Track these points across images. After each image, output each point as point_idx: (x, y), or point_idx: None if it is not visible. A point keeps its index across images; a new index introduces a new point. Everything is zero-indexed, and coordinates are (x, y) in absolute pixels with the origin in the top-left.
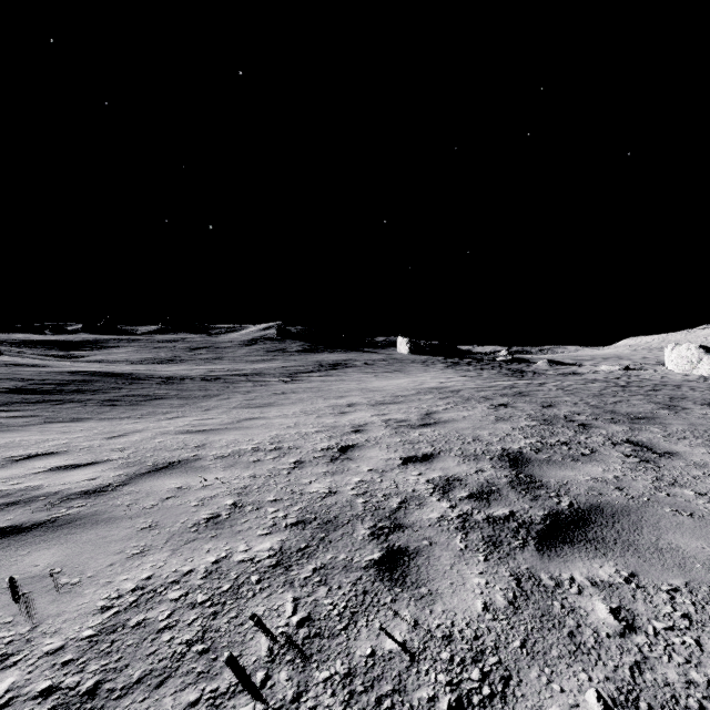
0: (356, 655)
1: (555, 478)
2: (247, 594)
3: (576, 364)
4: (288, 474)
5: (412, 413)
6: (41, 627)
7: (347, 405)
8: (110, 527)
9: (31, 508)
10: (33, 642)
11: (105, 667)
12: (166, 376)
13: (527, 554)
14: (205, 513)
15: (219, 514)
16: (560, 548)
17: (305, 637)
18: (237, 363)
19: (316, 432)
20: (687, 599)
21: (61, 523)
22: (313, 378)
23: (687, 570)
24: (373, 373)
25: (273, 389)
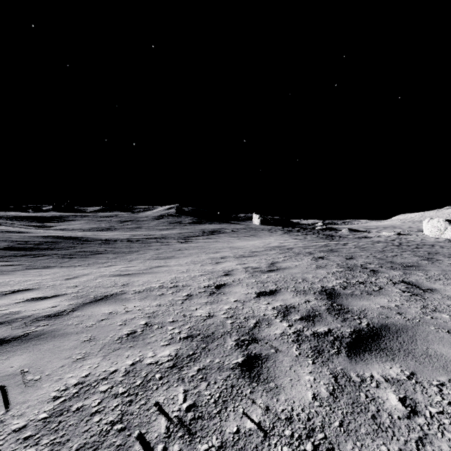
0: (226, 432)
1: (357, 306)
2: (153, 387)
3: (366, 231)
4: (182, 303)
5: (262, 263)
6: (12, 411)
7: (221, 257)
8: (63, 340)
9: (12, 327)
10: (5, 423)
11: (54, 441)
12: (105, 239)
13: (341, 358)
14: (127, 330)
15: (135, 330)
16: (363, 355)
17: (192, 419)
18: (151, 230)
19: (200, 275)
20: (450, 391)
21: (31, 337)
22: (199, 240)
23: (449, 370)
24: (237, 237)
25: (173, 247)
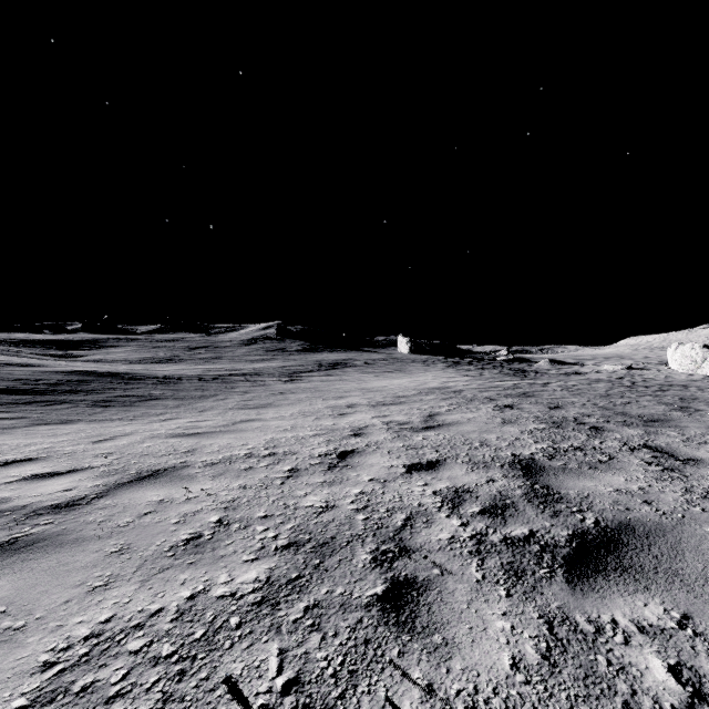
0: None
1: (574, 490)
2: (224, 643)
3: (578, 363)
4: (282, 484)
5: (414, 414)
6: None
7: (347, 406)
8: (75, 551)
9: None
10: None
11: None
12: (163, 376)
13: (556, 587)
14: (186, 532)
15: (201, 533)
16: (594, 579)
17: None
18: (237, 362)
19: (314, 435)
20: None
21: (21, 545)
22: (312, 378)
23: None
24: (373, 372)
25: (271, 390)
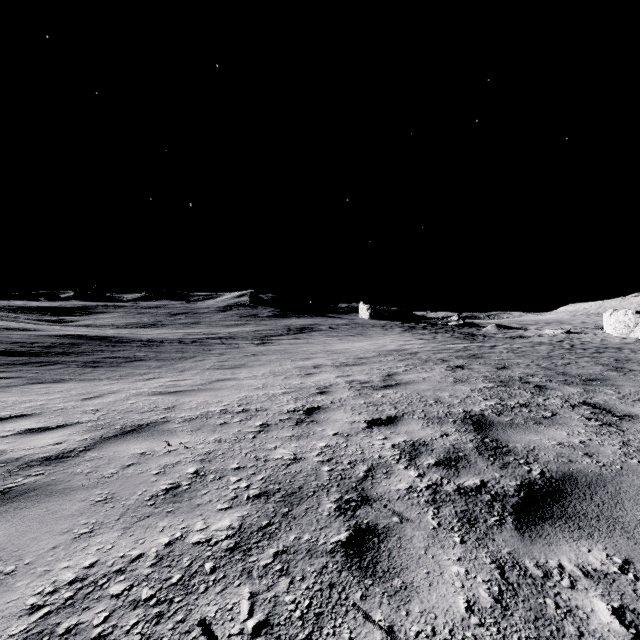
0: None
1: (521, 443)
2: (199, 587)
3: (522, 328)
4: (254, 438)
5: (374, 374)
6: None
7: (313, 366)
8: (63, 500)
9: None
10: None
11: None
12: (147, 339)
13: (506, 534)
14: (165, 482)
15: (179, 484)
16: (541, 526)
17: None
18: (213, 327)
19: (283, 393)
20: None
21: (13, 494)
22: (282, 341)
23: None
24: (337, 336)
25: (245, 352)
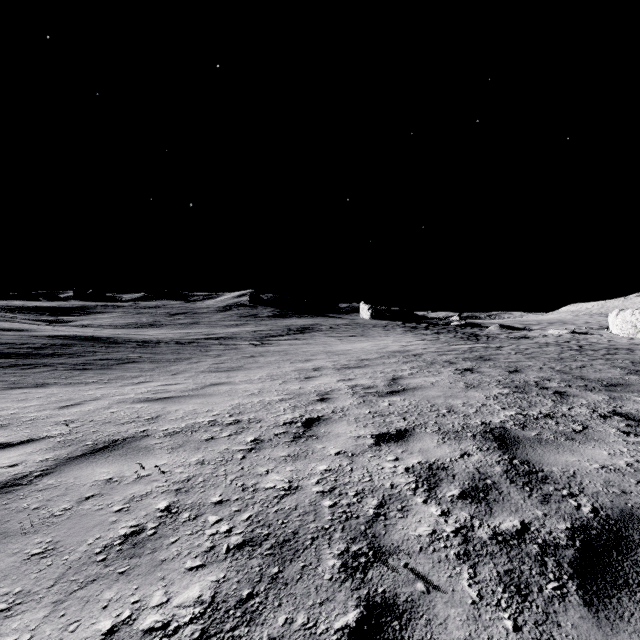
0: None
1: (557, 466)
2: None
3: (525, 328)
4: (243, 459)
5: (378, 378)
6: None
7: (313, 369)
8: None
9: None
10: None
11: None
12: (143, 340)
13: (574, 613)
14: (126, 524)
15: (143, 526)
16: (618, 600)
17: None
18: (212, 327)
19: (280, 400)
20: None
21: None
22: (281, 342)
23: None
24: (337, 337)
25: (243, 353)
